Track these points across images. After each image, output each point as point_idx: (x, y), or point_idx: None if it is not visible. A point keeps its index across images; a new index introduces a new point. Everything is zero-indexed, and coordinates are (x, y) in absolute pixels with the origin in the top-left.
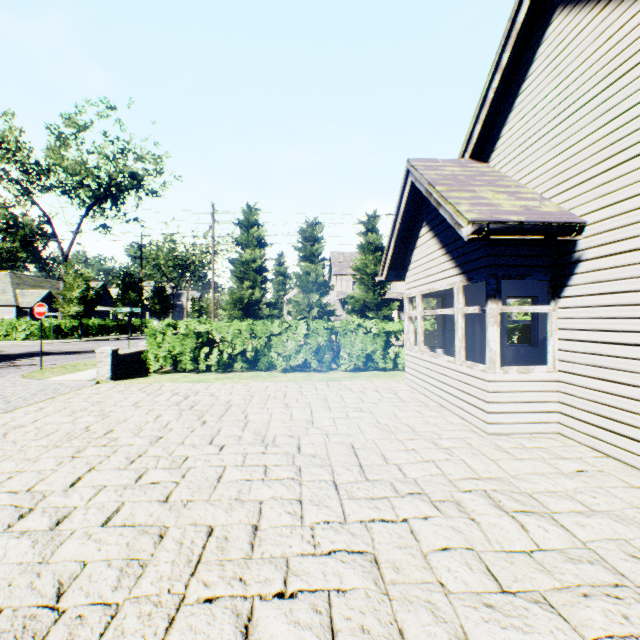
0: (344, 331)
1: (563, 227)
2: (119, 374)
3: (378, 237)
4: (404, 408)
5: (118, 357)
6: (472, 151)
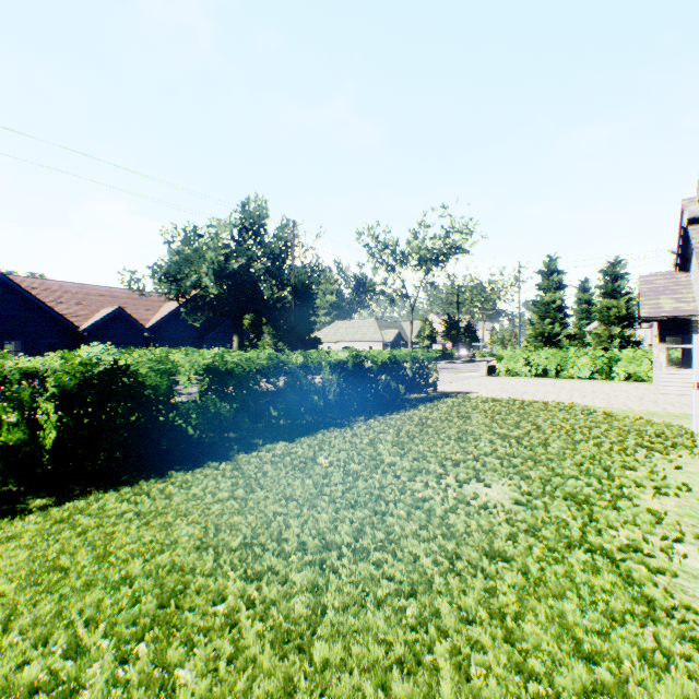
0: (616, 357)
1: (680, 318)
2: (487, 374)
3: None
4: (632, 389)
5: (487, 367)
6: (678, 268)
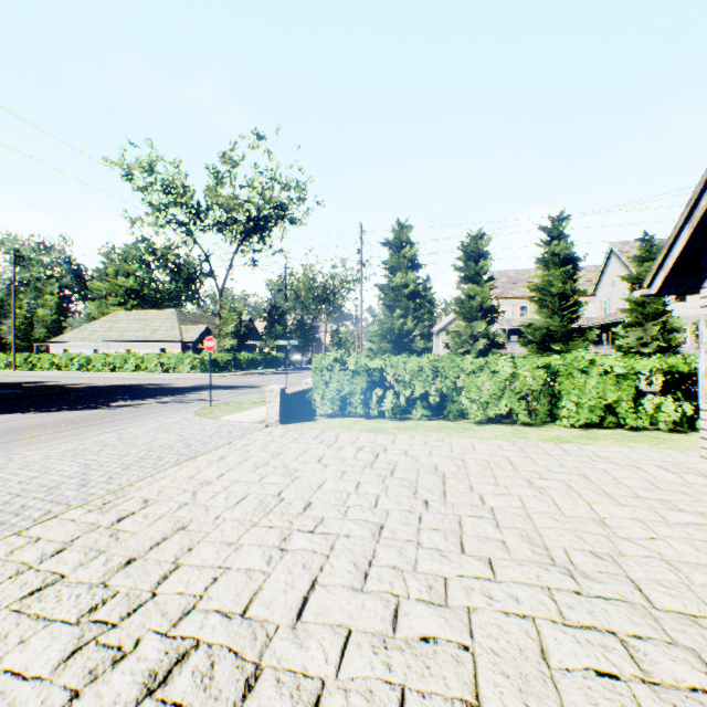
0: (568, 370)
1: None
2: (286, 416)
3: (567, 245)
4: None
5: (285, 397)
6: None
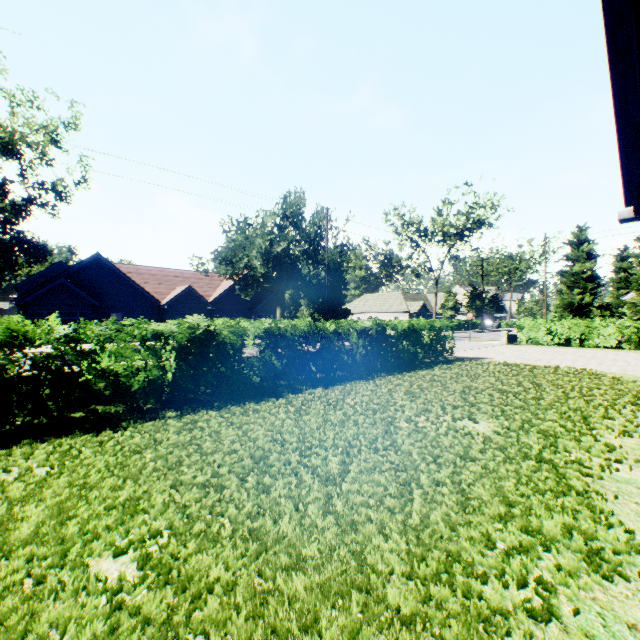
0: None
1: None
2: (507, 343)
3: None
4: None
5: (507, 336)
6: None
